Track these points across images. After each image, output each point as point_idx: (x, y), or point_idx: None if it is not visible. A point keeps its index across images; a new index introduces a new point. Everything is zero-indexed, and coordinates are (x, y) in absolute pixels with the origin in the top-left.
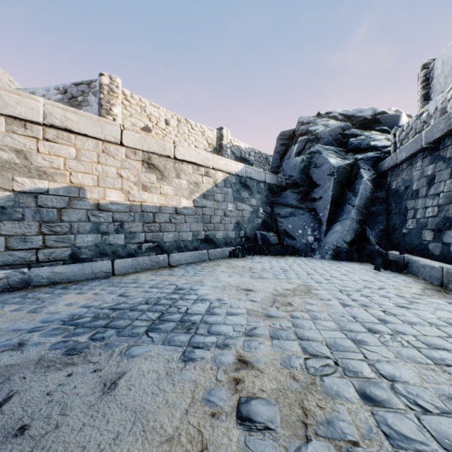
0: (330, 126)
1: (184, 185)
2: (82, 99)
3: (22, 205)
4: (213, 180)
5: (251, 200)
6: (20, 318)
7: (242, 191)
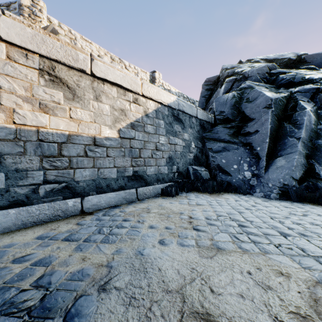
0: (257, 66)
1: (106, 110)
2: None
3: None
4: (143, 109)
5: (184, 134)
6: None
7: (175, 124)
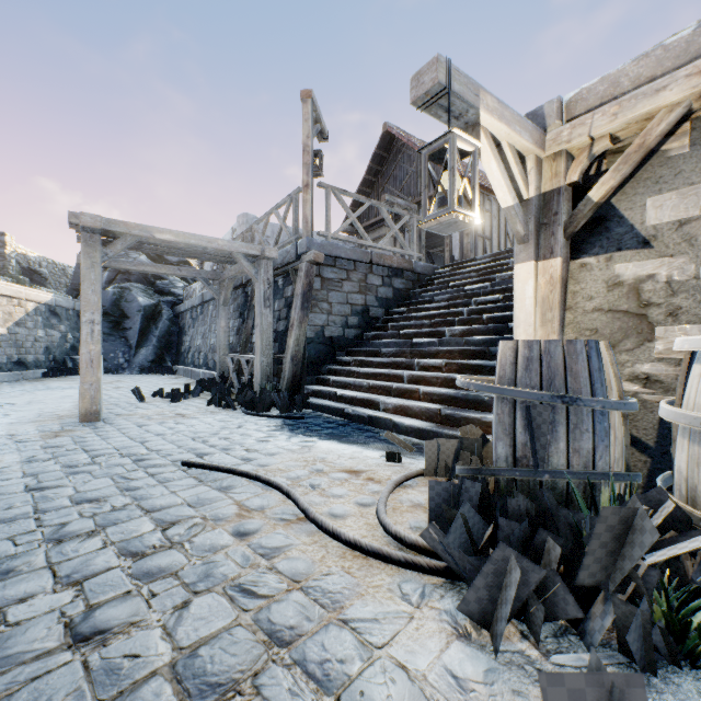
0: None
1: (0, 315)
2: None
3: None
4: (26, 310)
5: (61, 326)
6: None
7: (52, 319)
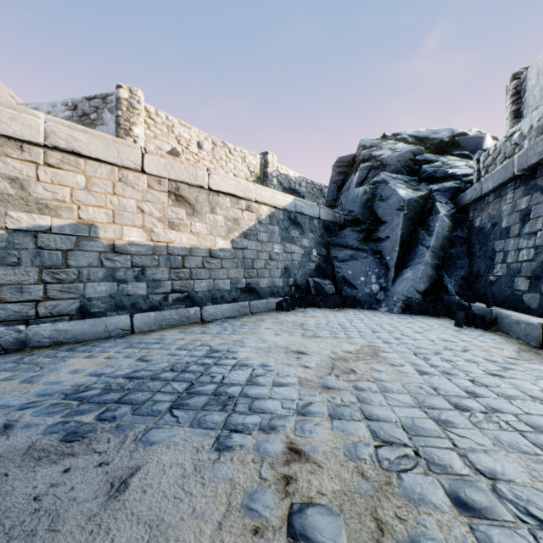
0: (399, 150)
1: (220, 222)
2: (95, 117)
3: (18, 247)
4: (256, 216)
5: (303, 240)
6: (10, 391)
7: (291, 230)
